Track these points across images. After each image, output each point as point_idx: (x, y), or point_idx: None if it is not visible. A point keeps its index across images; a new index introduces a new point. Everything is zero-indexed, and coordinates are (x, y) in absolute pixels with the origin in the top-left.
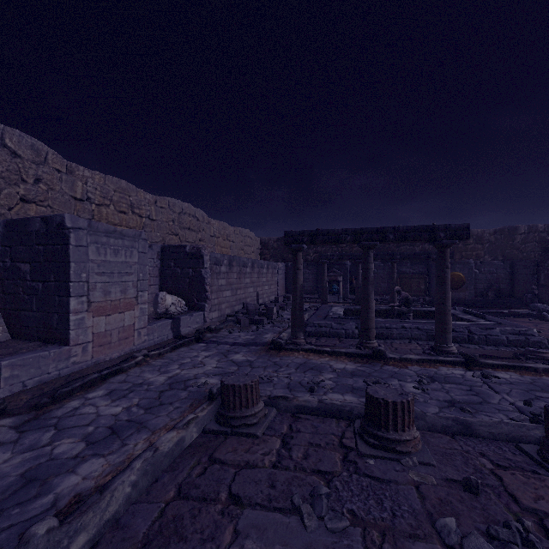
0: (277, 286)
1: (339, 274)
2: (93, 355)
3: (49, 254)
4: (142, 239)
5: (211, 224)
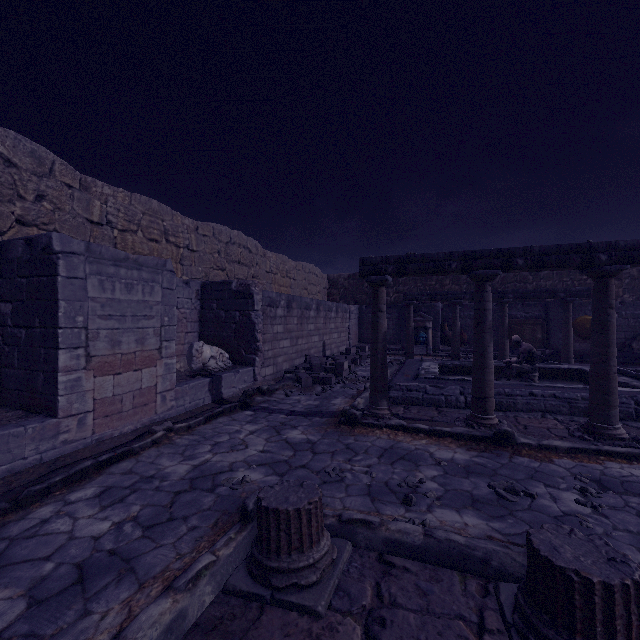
0: (348, 334)
1: (427, 318)
2: (94, 430)
3: (33, 289)
4: (168, 271)
5: (267, 257)
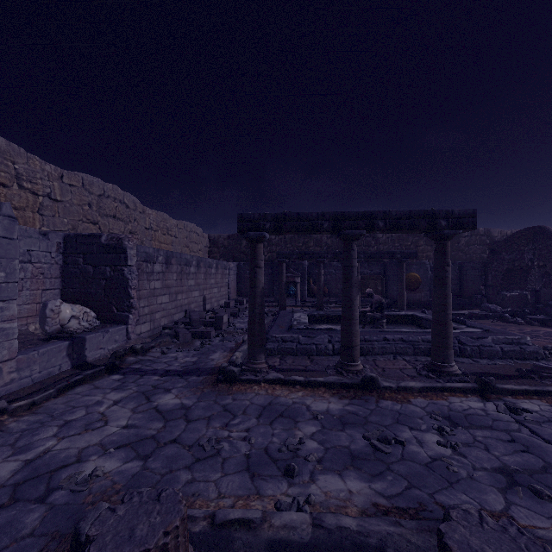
0: (228, 289)
1: (296, 274)
2: None
3: None
4: (5, 216)
5: (146, 214)
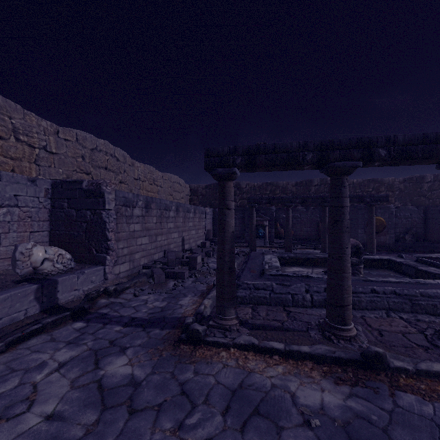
0: (205, 231)
1: (265, 218)
2: None
3: None
4: None
5: (135, 166)
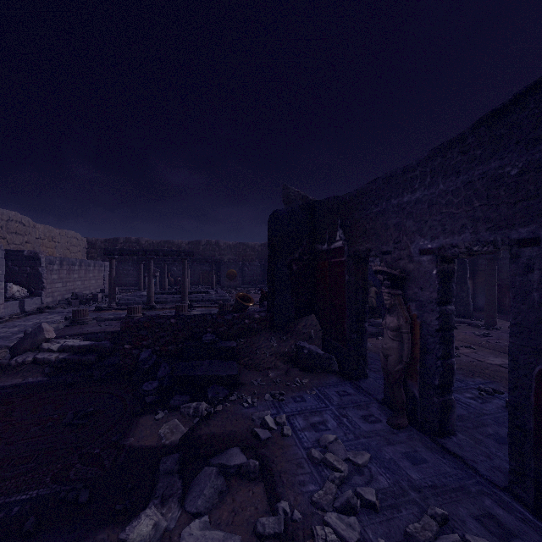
0: (104, 281)
1: (156, 270)
2: None
3: None
4: (2, 250)
5: (36, 228)
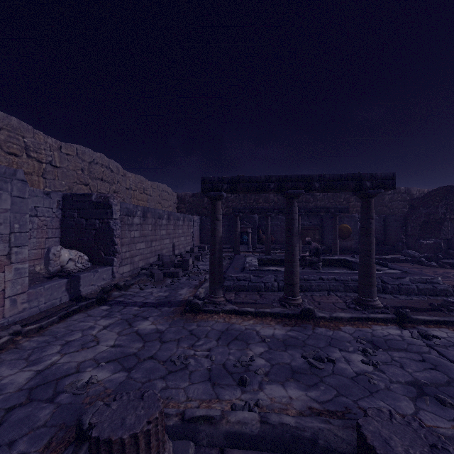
0: (192, 238)
1: (248, 226)
2: None
3: None
4: (19, 180)
5: (127, 177)
